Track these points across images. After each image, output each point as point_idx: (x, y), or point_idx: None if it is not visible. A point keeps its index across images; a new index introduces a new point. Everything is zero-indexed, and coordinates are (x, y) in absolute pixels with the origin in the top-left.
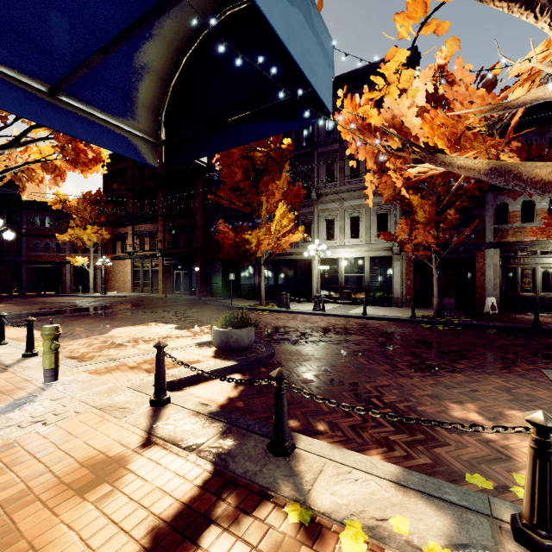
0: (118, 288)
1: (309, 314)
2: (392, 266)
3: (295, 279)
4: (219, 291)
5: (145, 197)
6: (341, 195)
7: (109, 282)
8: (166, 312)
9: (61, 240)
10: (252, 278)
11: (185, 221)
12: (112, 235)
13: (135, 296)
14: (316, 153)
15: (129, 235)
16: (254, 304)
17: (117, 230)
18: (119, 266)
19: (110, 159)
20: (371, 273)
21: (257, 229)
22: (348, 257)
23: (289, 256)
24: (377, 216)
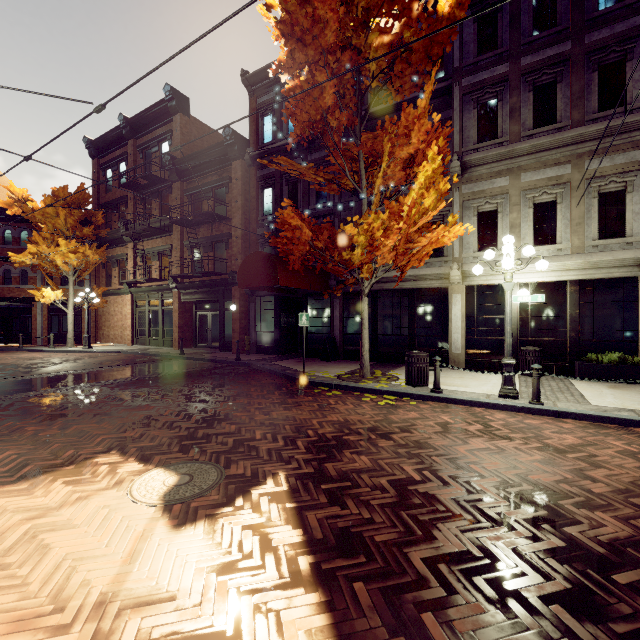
0: (114, 338)
1: (501, 408)
2: (636, 297)
3: (411, 324)
4: (270, 344)
5: (152, 197)
6: (516, 161)
7: (102, 328)
8: (167, 398)
9: (18, 262)
10: (328, 322)
11: (214, 230)
12: (105, 258)
13: (134, 351)
14: (459, 87)
15: (130, 256)
16: (342, 372)
17: (113, 251)
18: (115, 305)
19: (103, 145)
20: (583, 313)
21: (372, 213)
22: (527, 282)
23: (399, 283)
24: (598, 197)
